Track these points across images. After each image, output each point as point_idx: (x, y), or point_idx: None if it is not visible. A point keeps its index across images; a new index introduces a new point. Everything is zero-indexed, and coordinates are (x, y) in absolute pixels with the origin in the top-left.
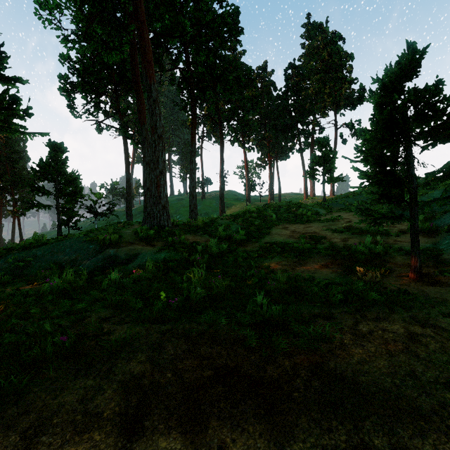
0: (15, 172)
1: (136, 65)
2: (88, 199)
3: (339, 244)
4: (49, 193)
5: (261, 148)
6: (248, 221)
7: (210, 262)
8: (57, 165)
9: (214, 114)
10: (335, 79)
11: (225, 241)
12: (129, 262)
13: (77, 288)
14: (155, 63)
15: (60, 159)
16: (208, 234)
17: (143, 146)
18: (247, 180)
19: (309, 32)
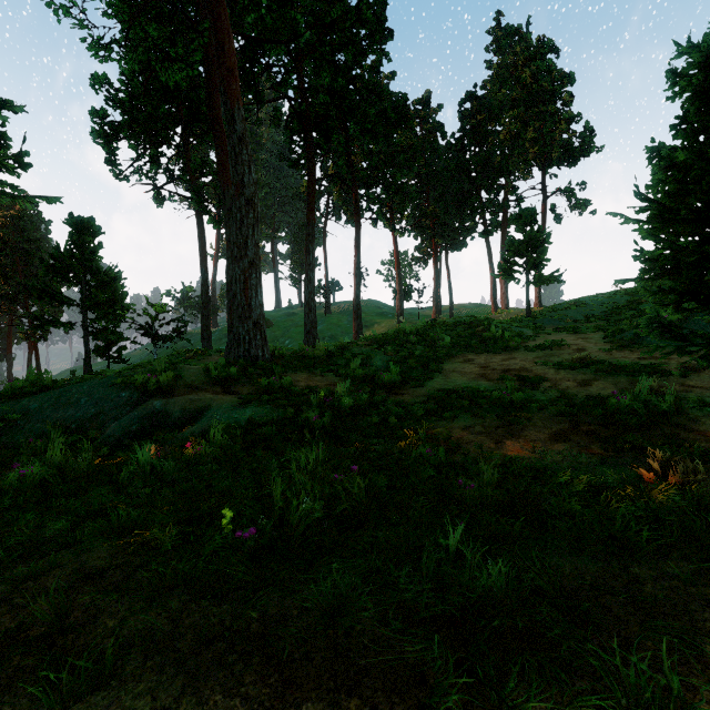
0: (30, 272)
1: (214, 89)
2: (143, 313)
3: (577, 391)
4: (70, 303)
5: (421, 230)
6: (403, 348)
7: (336, 426)
8: (83, 256)
9: (344, 172)
10: (544, 115)
11: (363, 385)
12: (188, 424)
13: (75, 480)
14: (248, 89)
15: (88, 245)
16: (334, 372)
17: (227, 224)
18: (398, 282)
19: (500, 42)
